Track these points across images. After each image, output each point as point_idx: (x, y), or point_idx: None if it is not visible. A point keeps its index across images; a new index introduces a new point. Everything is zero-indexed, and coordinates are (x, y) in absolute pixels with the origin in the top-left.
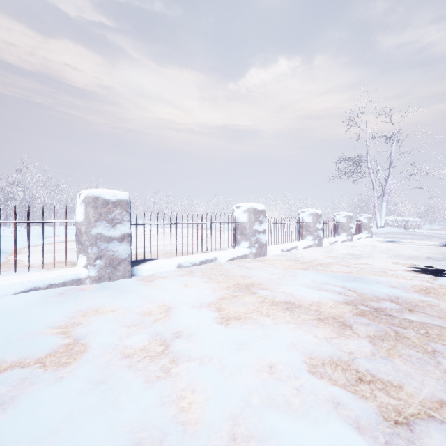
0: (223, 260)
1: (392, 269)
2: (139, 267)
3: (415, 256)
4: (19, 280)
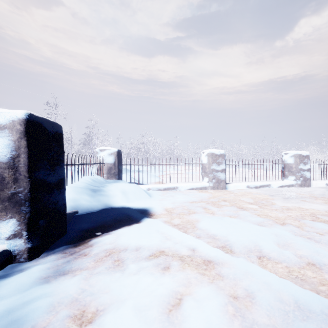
0: (275, 186)
1: None
2: (228, 185)
3: None
4: (188, 184)
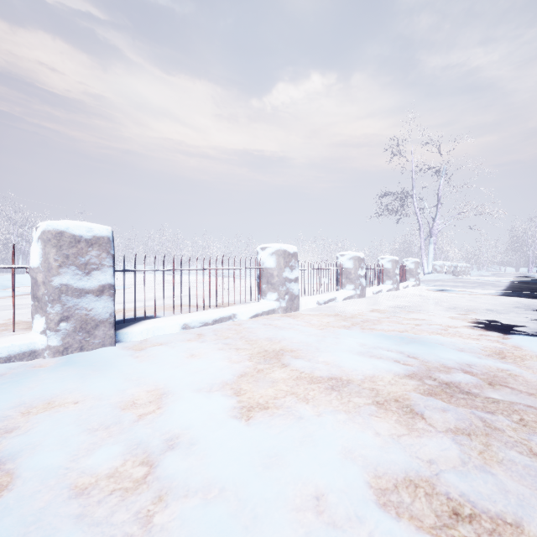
0: (244, 317)
1: (452, 325)
2: (126, 331)
3: (473, 308)
4: None
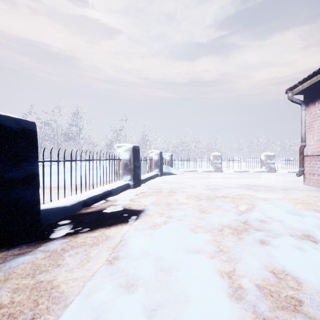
0: (251, 171)
1: None
2: (223, 170)
3: None
4: (202, 169)
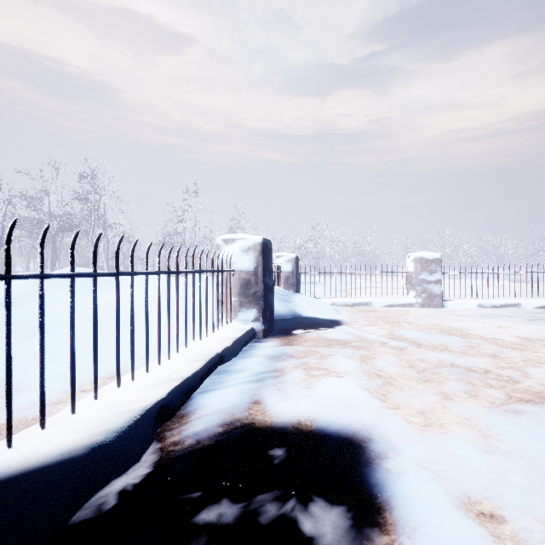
0: (528, 306)
1: None
2: (446, 302)
3: None
4: (386, 300)
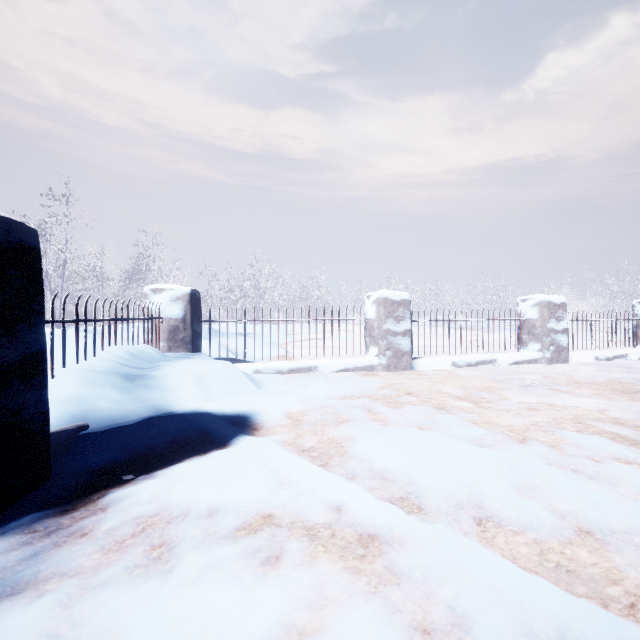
0: (504, 362)
1: None
2: (416, 361)
3: None
4: (338, 361)
